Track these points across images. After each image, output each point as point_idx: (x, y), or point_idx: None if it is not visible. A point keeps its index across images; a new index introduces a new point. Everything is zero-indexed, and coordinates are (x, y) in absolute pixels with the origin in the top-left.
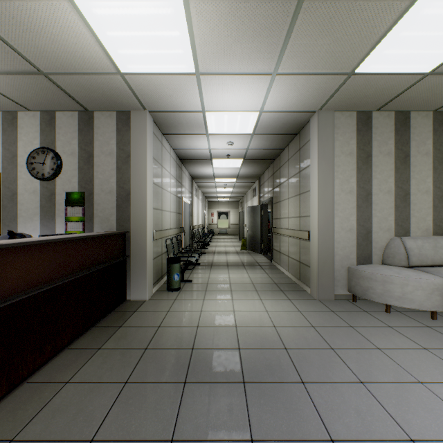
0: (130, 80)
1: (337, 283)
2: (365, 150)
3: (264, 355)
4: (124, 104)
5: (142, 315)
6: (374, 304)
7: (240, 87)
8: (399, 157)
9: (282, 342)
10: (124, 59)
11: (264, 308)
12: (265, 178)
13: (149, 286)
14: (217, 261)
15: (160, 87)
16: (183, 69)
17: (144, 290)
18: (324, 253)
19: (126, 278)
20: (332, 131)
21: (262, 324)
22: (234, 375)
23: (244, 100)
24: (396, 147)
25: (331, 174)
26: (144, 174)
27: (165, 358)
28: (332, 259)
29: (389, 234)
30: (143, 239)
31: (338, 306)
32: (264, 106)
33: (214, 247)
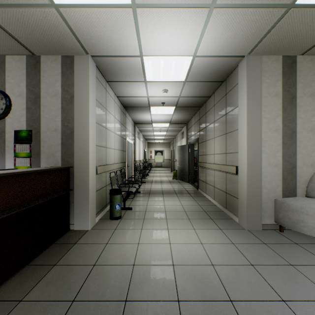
0: (66, 15)
1: (264, 214)
2: (290, 92)
3: (208, 313)
4: (66, 47)
5: (80, 249)
6: (301, 235)
7: (176, 25)
8: None
9: (225, 289)
10: None
11: (198, 239)
12: (192, 123)
13: (91, 217)
14: (154, 189)
15: (97, 25)
16: None
17: (86, 220)
18: (252, 187)
19: (70, 210)
20: (260, 74)
21: (199, 261)
22: None
23: (180, 41)
24: None
25: (259, 113)
26: (86, 114)
27: None
28: (260, 192)
29: (312, 169)
30: (86, 173)
31: (268, 237)
32: (197, 50)
33: (152, 177)
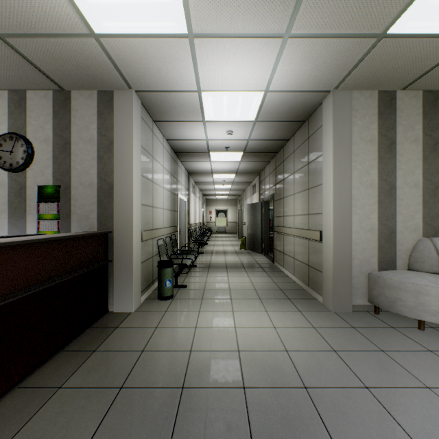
0: (108, 46)
1: (355, 292)
2: (388, 136)
3: (277, 399)
4: (105, 81)
5: (124, 334)
6: (400, 318)
7: (243, 56)
8: (427, 144)
9: (299, 376)
10: (96, 13)
11: (270, 323)
12: (266, 174)
13: (135, 296)
14: (215, 262)
15: (145, 56)
16: (172, 28)
17: (129, 300)
18: (340, 257)
19: (108, 286)
20: (350, 114)
21: (271, 347)
22: (240, 438)
23: (247, 74)
24: (425, 132)
25: (349, 164)
26: (129, 164)
27: (145, 404)
28: (350, 264)
29: (416, 235)
30: (128, 240)
31: (358, 320)
32: (270, 84)
33: (212, 246)
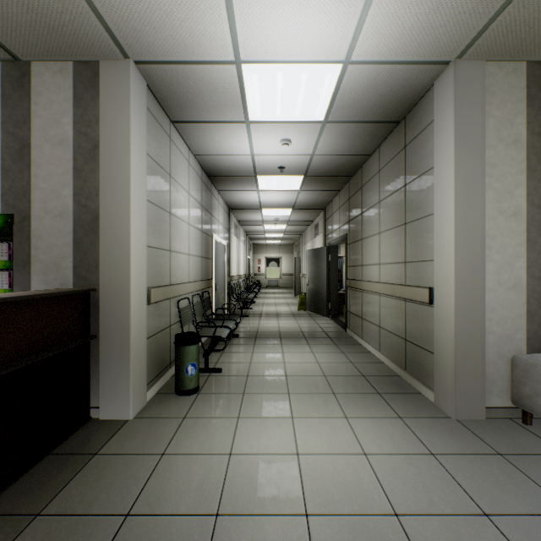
0: None
1: (490, 386)
2: None
3: None
4: (81, 41)
5: (104, 471)
6: None
7: None
8: None
9: None
10: None
11: (357, 444)
12: (334, 208)
13: (135, 392)
14: (265, 329)
15: None
16: None
17: (125, 400)
18: (466, 330)
19: (90, 378)
20: (482, 99)
21: (366, 504)
22: None
23: (318, 26)
24: None
25: (480, 179)
26: (125, 181)
27: None
28: (482, 342)
29: None
30: (123, 303)
31: (502, 437)
32: (353, 48)
33: (260, 306)
